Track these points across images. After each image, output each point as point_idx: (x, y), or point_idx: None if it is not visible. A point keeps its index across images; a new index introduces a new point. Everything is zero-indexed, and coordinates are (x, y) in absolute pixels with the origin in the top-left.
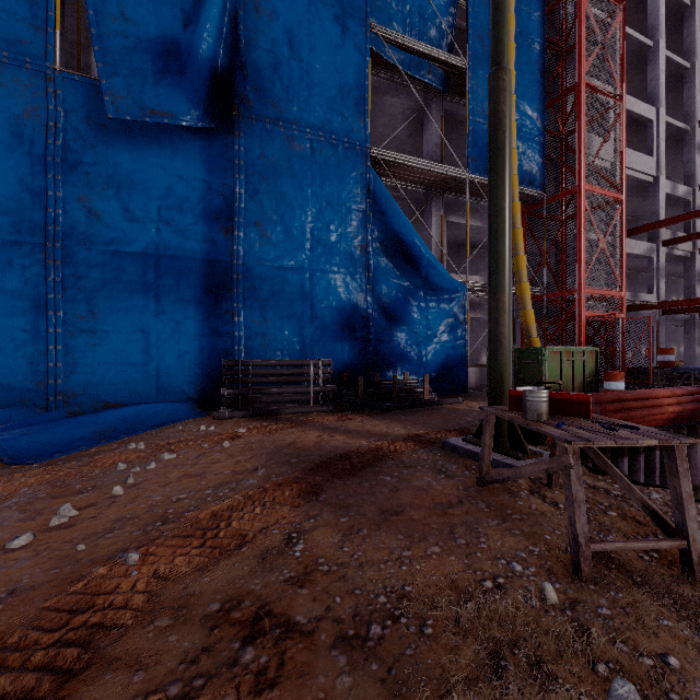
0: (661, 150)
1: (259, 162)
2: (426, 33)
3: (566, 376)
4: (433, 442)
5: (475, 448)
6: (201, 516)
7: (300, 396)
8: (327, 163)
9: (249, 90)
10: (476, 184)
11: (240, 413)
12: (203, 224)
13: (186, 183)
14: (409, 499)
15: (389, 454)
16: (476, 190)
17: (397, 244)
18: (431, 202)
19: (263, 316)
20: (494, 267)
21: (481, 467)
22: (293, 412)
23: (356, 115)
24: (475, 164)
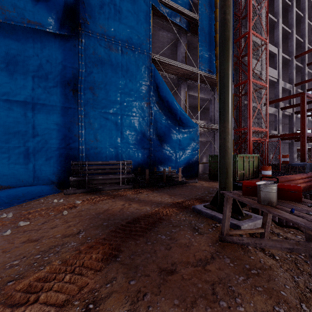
0: (280, 67)
1: (93, 56)
2: (179, 0)
3: (245, 168)
4: (187, 207)
5: (212, 212)
6: (19, 288)
7: (114, 180)
8: (129, 59)
9: (87, 15)
10: (202, 76)
11: (80, 191)
12: (61, 87)
13: (51, 64)
14: (178, 256)
15: (163, 217)
16: (202, 80)
17: (165, 103)
18: (181, 84)
19: (95, 138)
20: (223, 108)
21: (223, 230)
22: (110, 189)
23: (144, 36)
24: (202, 66)
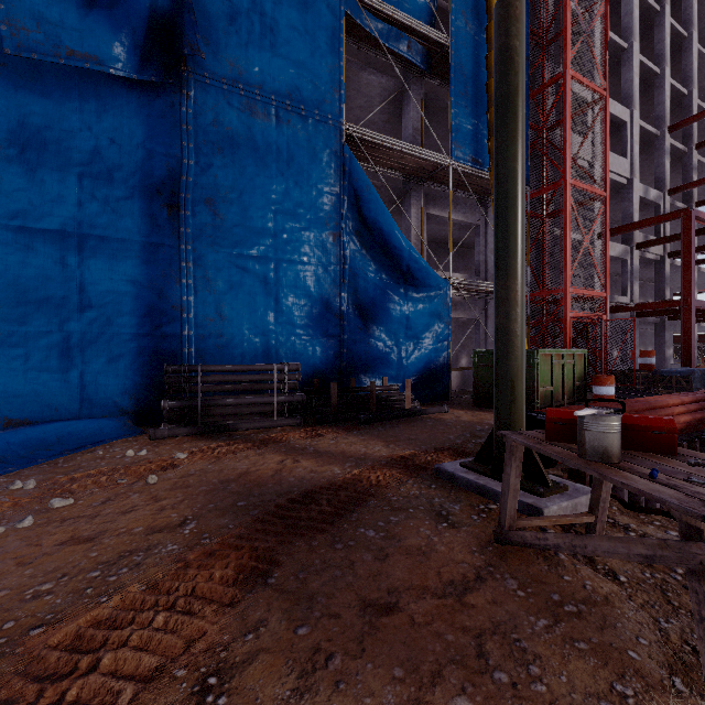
0: (635, 152)
1: (213, 129)
2: (406, 3)
3: (556, 381)
4: (424, 467)
5: (479, 479)
6: (55, 641)
7: (261, 407)
8: (295, 137)
9: (199, 39)
10: (459, 172)
11: (184, 431)
12: (142, 199)
13: (119, 147)
14: (404, 574)
15: (371, 489)
16: (458, 181)
17: (375, 233)
18: (411, 192)
19: (217, 312)
20: (504, 246)
21: (503, 518)
22: (252, 428)
23: (328, 84)
24: (458, 151)
